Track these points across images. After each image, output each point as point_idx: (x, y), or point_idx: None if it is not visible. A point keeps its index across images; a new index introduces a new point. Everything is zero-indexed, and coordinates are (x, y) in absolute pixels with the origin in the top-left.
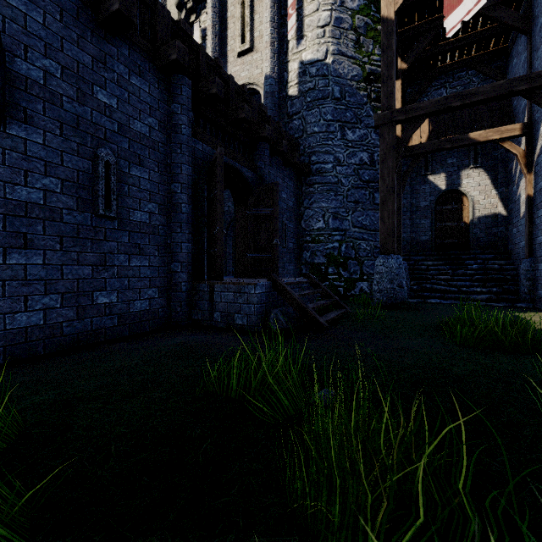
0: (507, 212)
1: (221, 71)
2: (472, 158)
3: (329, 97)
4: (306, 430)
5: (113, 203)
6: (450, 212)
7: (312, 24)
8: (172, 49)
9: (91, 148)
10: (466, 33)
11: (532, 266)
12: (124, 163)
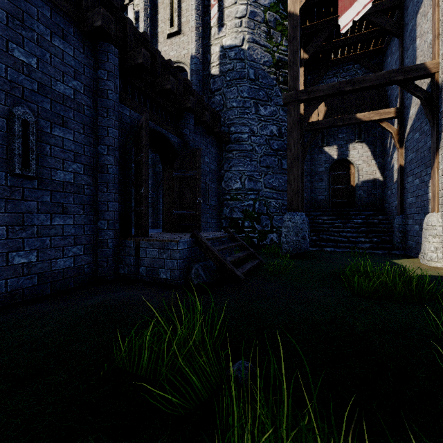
0: (383, 178)
1: (148, 45)
2: (357, 134)
3: (245, 78)
4: (219, 424)
5: (31, 163)
6: (340, 177)
7: (231, 15)
8: (96, 16)
9: (6, 106)
10: (353, 34)
11: (403, 221)
12: (45, 122)
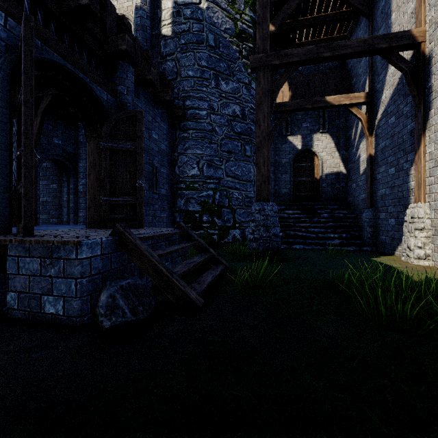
0: (347, 170)
1: None
2: (321, 124)
3: (203, 43)
4: None
5: None
6: (304, 169)
7: None
8: None
9: None
10: (319, 13)
11: (373, 215)
12: None
